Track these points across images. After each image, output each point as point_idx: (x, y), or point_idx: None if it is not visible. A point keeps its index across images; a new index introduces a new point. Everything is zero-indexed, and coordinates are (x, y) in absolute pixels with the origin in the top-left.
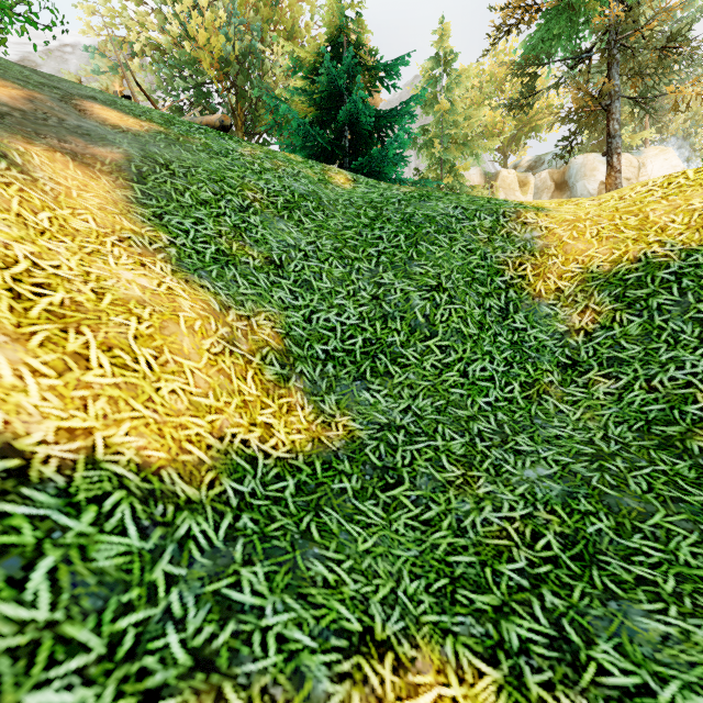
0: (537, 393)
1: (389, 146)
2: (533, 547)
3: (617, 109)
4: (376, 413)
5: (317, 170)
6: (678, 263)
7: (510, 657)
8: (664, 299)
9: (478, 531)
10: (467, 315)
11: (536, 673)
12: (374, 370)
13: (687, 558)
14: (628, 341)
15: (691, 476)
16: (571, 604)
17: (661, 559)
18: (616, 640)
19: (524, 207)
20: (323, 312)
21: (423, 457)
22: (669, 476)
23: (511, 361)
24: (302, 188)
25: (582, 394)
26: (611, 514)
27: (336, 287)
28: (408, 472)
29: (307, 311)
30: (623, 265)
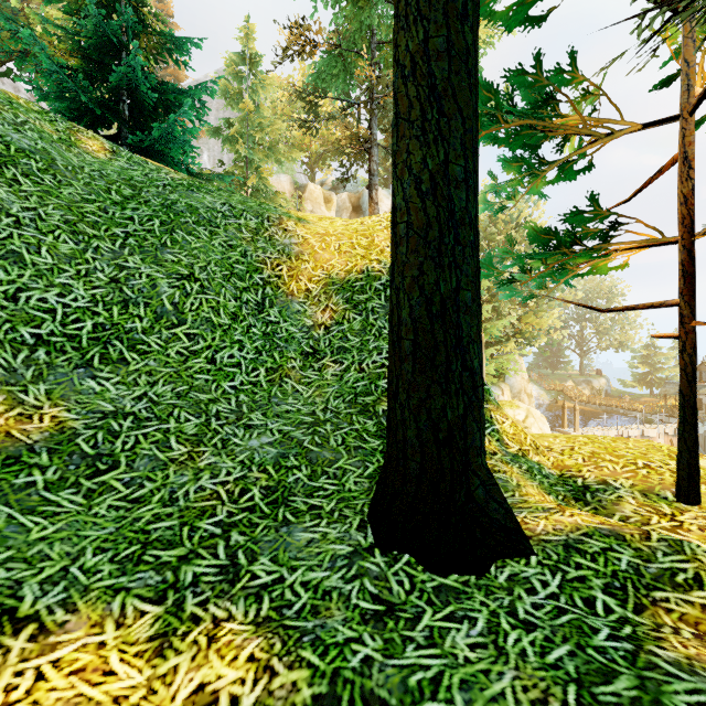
0: (280, 377)
1: (173, 127)
2: (237, 502)
3: (376, 153)
4: (101, 402)
5: (61, 128)
6: (386, 277)
7: (179, 592)
8: (376, 303)
9: (190, 498)
10: (220, 306)
11: (197, 597)
12: (104, 357)
13: (351, 486)
14: (352, 334)
15: (373, 430)
16: (252, 537)
17: (334, 491)
18: (274, 553)
19: (289, 216)
20: (38, 291)
21: (149, 440)
22: (359, 432)
23: (261, 350)
24: (26, 142)
25: (316, 377)
26: (310, 465)
27: (61, 264)
28: (127, 457)
29: (11, 287)
30: (353, 275)
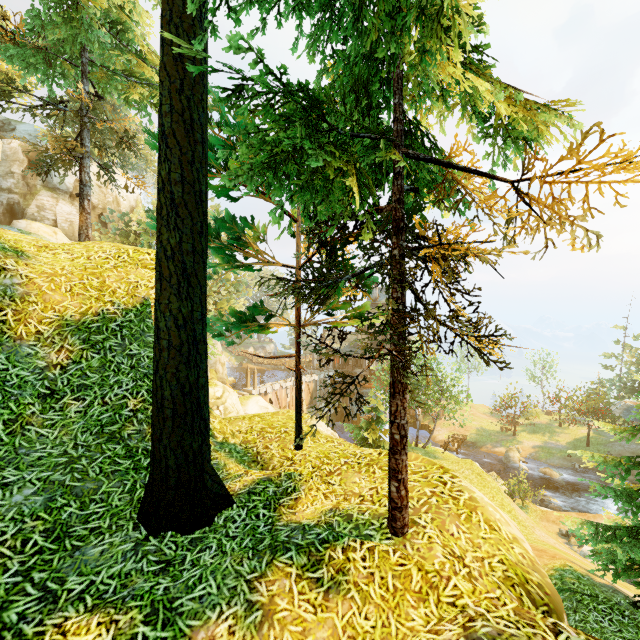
0: (21, 426)
1: None
2: (24, 551)
3: (88, 165)
4: None
5: None
6: (121, 318)
7: (12, 629)
8: (113, 342)
9: None
10: None
11: (32, 623)
12: None
13: (117, 503)
14: (92, 371)
15: (123, 453)
16: (53, 570)
17: (105, 511)
18: (79, 571)
19: (3, 247)
20: None
21: None
22: (112, 458)
23: None
24: None
25: (59, 417)
26: (78, 499)
27: None
28: None
29: None
30: (89, 317)
